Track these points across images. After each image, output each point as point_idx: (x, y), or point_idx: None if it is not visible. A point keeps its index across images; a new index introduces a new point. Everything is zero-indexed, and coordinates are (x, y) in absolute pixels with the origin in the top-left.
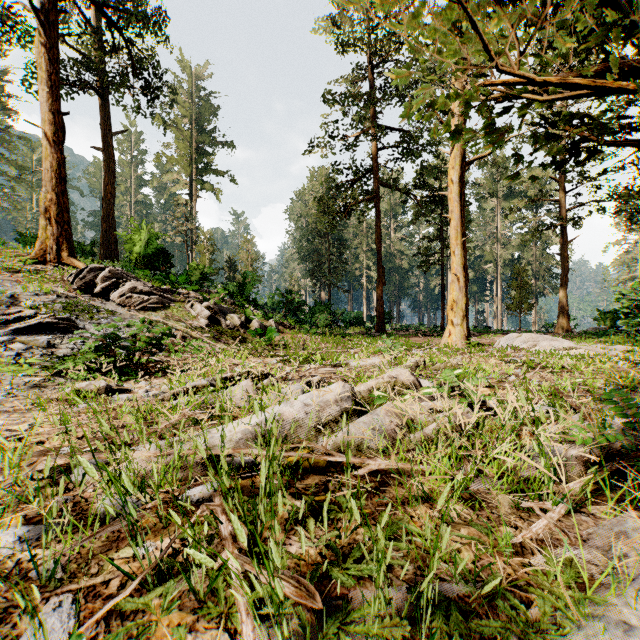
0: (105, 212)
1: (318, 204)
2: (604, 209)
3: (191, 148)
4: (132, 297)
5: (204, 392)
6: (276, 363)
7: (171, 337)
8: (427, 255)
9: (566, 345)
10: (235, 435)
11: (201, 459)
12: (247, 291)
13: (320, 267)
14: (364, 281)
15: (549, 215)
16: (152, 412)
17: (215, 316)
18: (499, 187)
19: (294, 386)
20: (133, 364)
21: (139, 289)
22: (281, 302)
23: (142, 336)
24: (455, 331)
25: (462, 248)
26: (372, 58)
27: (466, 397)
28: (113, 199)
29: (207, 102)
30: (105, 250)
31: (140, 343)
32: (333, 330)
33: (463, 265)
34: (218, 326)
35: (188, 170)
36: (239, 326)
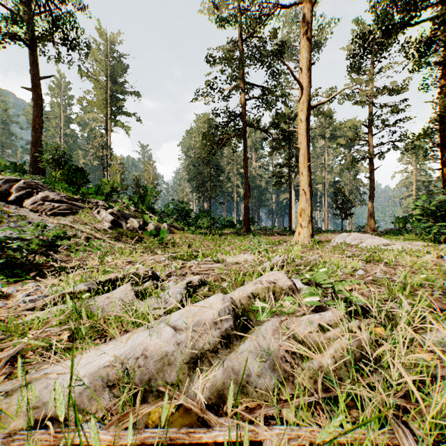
0: (34, 139)
1: (201, 138)
2: (397, 147)
3: (107, 95)
4: (44, 204)
5: (81, 298)
6: (164, 260)
7: (76, 238)
8: (279, 177)
9: (384, 242)
10: (79, 382)
11: (20, 429)
12: (147, 201)
13: (203, 185)
14: (234, 195)
15: (358, 152)
16: (12, 327)
17: (117, 220)
18: (327, 131)
19: (174, 289)
20: (28, 264)
21: (51, 198)
22: (173, 210)
23: (35, 239)
24: (303, 231)
25: (308, 170)
26: (241, 33)
27: (351, 306)
28: (41, 129)
29: (119, 61)
30: (34, 168)
31: (33, 245)
32: (212, 230)
33: (309, 183)
34: (120, 228)
35: (104, 111)
36: (138, 228)
